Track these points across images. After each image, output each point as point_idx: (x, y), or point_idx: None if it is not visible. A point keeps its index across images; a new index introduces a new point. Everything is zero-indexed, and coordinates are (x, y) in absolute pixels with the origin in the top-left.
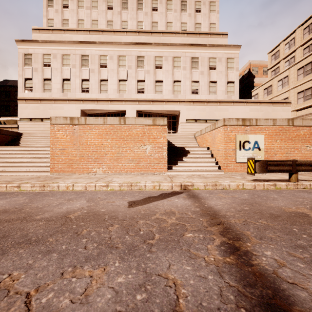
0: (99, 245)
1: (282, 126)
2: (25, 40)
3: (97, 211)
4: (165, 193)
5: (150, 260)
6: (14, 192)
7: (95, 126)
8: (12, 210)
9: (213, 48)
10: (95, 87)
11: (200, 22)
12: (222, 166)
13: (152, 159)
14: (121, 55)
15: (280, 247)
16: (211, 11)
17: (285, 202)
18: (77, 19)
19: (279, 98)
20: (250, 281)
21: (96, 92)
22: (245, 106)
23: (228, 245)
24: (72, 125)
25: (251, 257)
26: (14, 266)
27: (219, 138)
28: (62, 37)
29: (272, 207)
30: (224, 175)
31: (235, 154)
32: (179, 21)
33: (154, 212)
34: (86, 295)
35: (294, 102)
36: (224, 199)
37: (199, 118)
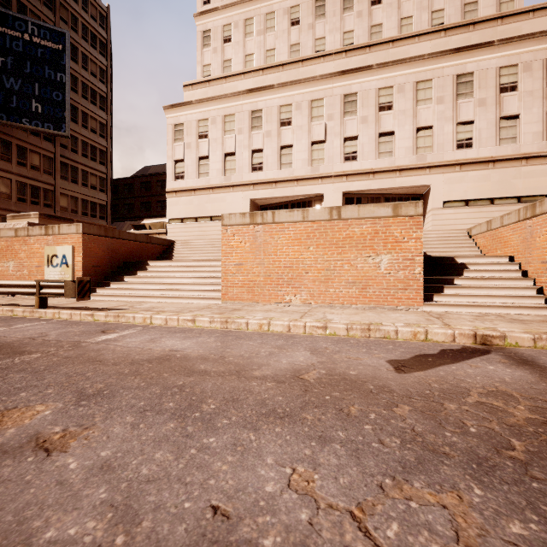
0: (404, 442)
1: None
2: (175, 105)
3: (345, 374)
4: (450, 350)
5: None
6: (193, 329)
7: (288, 225)
8: (213, 358)
9: (510, 44)
10: (272, 161)
11: None
12: None
13: (392, 281)
14: (315, 99)
15: None
16: None
17: None
18: (244, 56)
19: None
20: None
21: (273, 168)
22: None
23: None
24: (253, 225)
25: None
26: (289, 456)
27: (546, 236)
28: (222, 89)
29: None
30: None
31: None
32: (427, 9)
33: (462, 388)
34: (468, 546)
35: None
36: None
37: (475, 197)
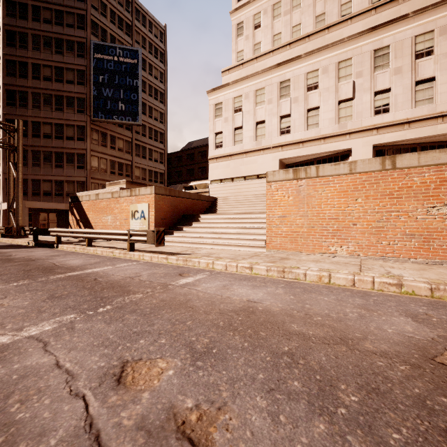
0: None
1: None
2: (215, 88)
3: None
4: None
5: None
6: (255, 277)
7: (333, 178)
8: (298, 315)
9: None
10: (299, 124)
11: None
12: None
13: None
14: (343, 60)
15: None
16: None
17: None
18: (272, 36)
19: None
20: None
21: (300, 130)
22: None
23: None
24: (296, 180)
25: None
26: None
27: None
28: (253, 68)
29: None
30: None
31: None
32: None
33: None
34: None
35: None
36: None
37: None
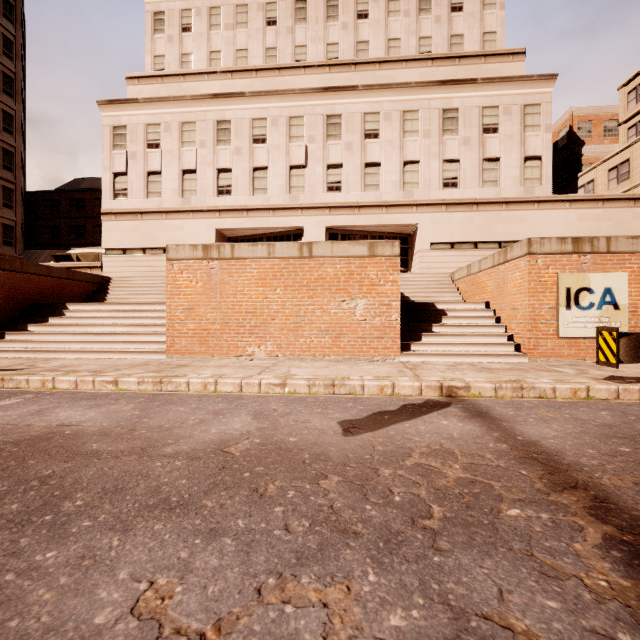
0: (314, 524)
1: None
2: (114, 101)
3: (282, 442)
4: (412, 405)
5: (446, 573)
6: (110, 394)
7: (251, 262)
8: (117, 433)
9: (492, 85)
10: (243, 184)
11: (461, 32)
12: (525, 345)
13: (367, 329)
14: (294, 116)
15: None
16: (487, 6)
17: None
18: (209, 52)
19: None
20: None
21: (245, 193)
22: (567, 209)
23: (627, 548)
24: (207, 260)
25: None
26: (155, 563)
27: (515, 282)
28: (180, 89)
29: None
30: (532, 364)
31: (555, 319)
32: (415, 34)
33: (406, 449)
34: None
35: None
36: (557, 424)
37: (460, 240)
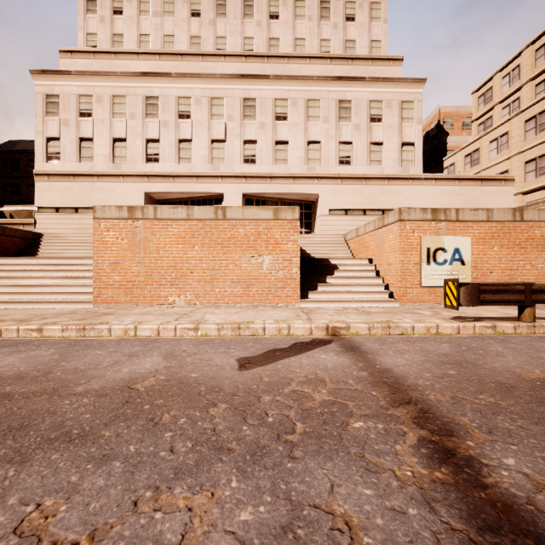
0: (196, 445)
1: (504, 223)
2: (47, 71)
3: (185, 378)
4: (301, 343)
5: (294, 476)
6: (33, 341)
7: (172, 222)
8: (32, 376)
9: (377, 83)
10: (169, 154)
11: (354, 38)
12: (397, 293)
13: (273, 280)
14: (215, 97)
15: (530, 449)
16: (374, 19)
17: (519, 360)
18: (138, 34)
19: (491, 171)
20: (489, 519)
21: (171, 161)
22: (433, 185)
23: (433, 446)
24: (132, 219)
25: (480, 469)
26: (46, 488)
27: (390, 242)
28: (111, 65)
29: (498, 370)
30: (401, 308)
31: (419, 272)
32: (317, 36)
33: (287, 379)
34: None
35: (518, 179)
36: (408, 354)
37: (352, 207)
